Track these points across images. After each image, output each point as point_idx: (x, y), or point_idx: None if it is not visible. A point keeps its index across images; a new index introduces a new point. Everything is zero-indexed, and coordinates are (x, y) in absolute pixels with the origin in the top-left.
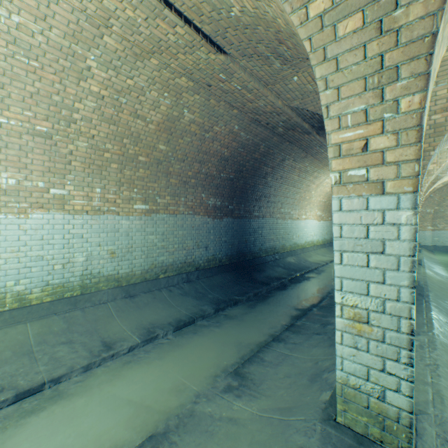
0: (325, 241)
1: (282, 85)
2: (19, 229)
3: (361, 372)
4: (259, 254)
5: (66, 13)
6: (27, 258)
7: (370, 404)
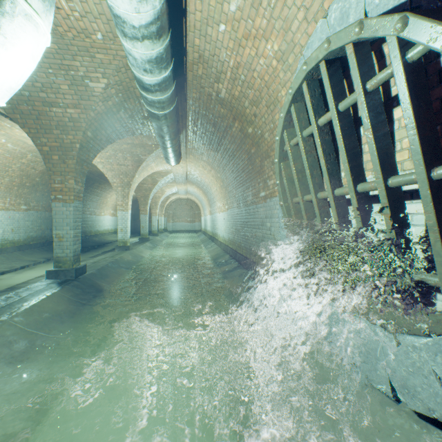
0: (117, 229)
1: None
2: None
3: (122, 237)
4: None
5: (34, 148)
6: None
7: (123, 241)
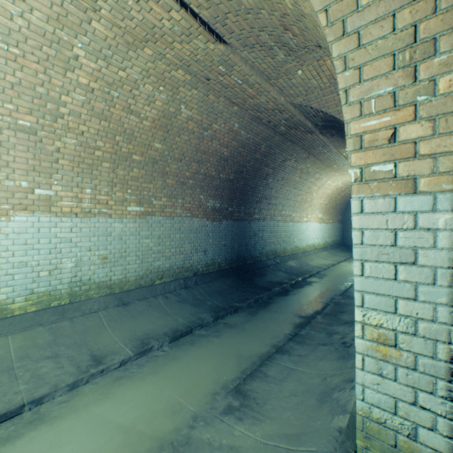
0: (327, 244)
1: (285, 80)
2: (0, 233)
3: (387, 403)
4: (259, 258)
5: None
6: (9, 265)
7: (398, 442)
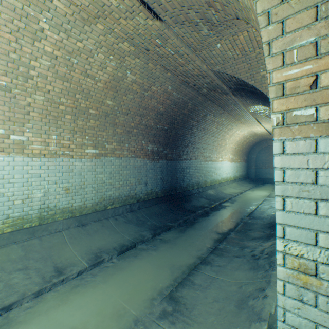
0: (236, 177)
1: (207, 51)
2: None
3: (307, 327)
4: (187, 188)
5: None
6: None
7: None
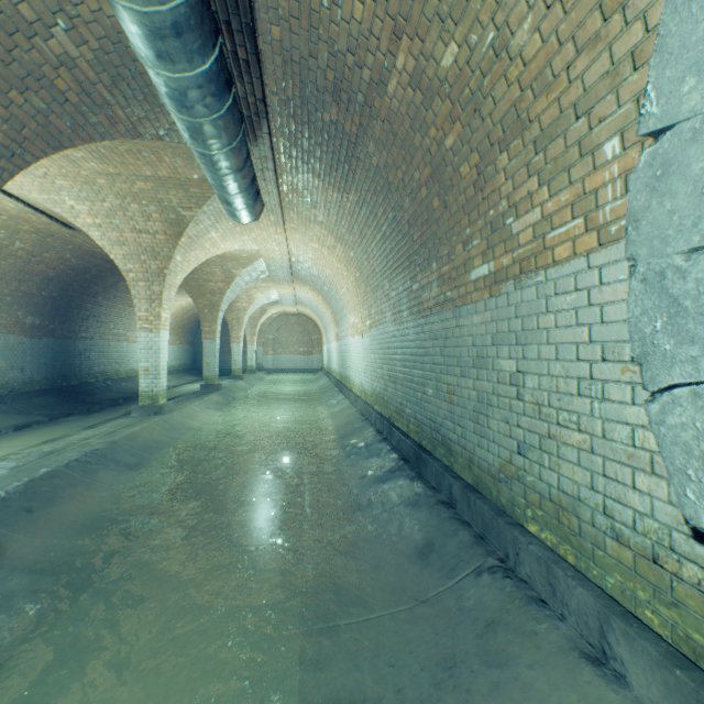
0: (173, 367)
1: None
2: None
3: (148, 386)
4: (87, 379)
5: None
6: None
7: (150, 394)
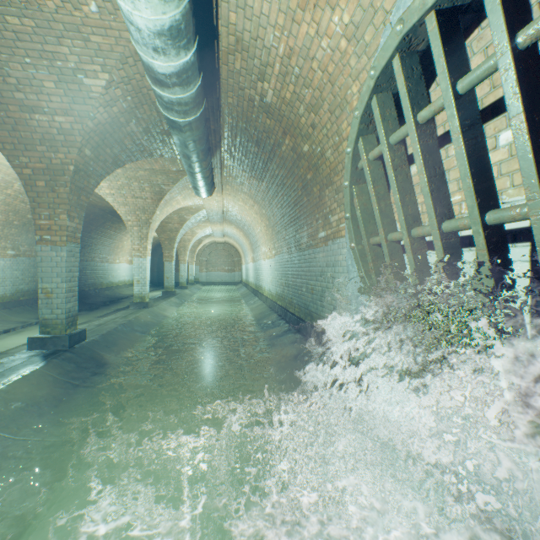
0: None
1: None
2: None
3: (139, 290)
4: (84, 288)
5: None
6: None
7: (140, 296)
